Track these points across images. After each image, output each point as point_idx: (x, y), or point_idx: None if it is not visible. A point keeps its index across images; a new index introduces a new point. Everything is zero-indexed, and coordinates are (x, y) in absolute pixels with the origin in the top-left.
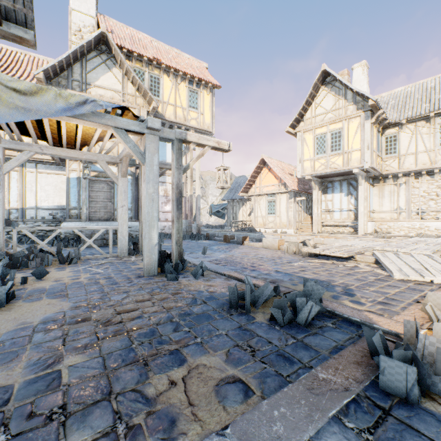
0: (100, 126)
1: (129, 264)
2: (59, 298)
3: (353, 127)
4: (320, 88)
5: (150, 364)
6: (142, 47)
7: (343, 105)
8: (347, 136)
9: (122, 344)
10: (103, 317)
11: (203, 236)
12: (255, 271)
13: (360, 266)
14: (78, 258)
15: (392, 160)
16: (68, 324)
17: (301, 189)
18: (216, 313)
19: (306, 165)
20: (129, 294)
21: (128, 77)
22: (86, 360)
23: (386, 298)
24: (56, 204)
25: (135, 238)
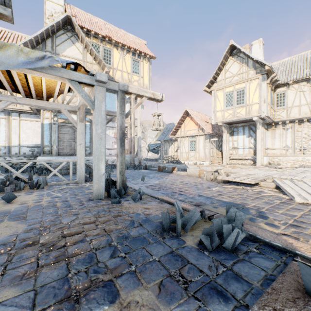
0: (57, 78)
1: (84, 189)
2: (18, 220)
3: (253, 86)
4: (228, 58)
5: (81, 301)
6: (98, 28)
7: (246, 70)
8: (249, 93)
9: (59, 274)
10: (50, 240)
11: (143, 167)
12: (183, 195)
13: (265, 191)
14: (45, 184)
15: (281, 111)
16: (15, 248)
17: (214, 132)
18: (150, 237)
19: (218, 114)
20: (78, 216)
21: (87, 49)
22: (17, 295)
23: (296, 221)
24: (34, 143)
25: (92, 168)
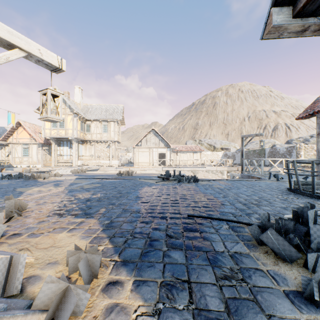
0: None
1: None
2: None
3: (70, 119)
4: None
5: None
6: None
7: (65, 108)
8: (67, 122)
9: None
10: None
11: None
12: None
13: None
14: None
15: (89, 135)
16: None
17: (47, 142)
18: None
19: (47, 131)
20: None
21: None
22: None
23: None
24: None
25: None
